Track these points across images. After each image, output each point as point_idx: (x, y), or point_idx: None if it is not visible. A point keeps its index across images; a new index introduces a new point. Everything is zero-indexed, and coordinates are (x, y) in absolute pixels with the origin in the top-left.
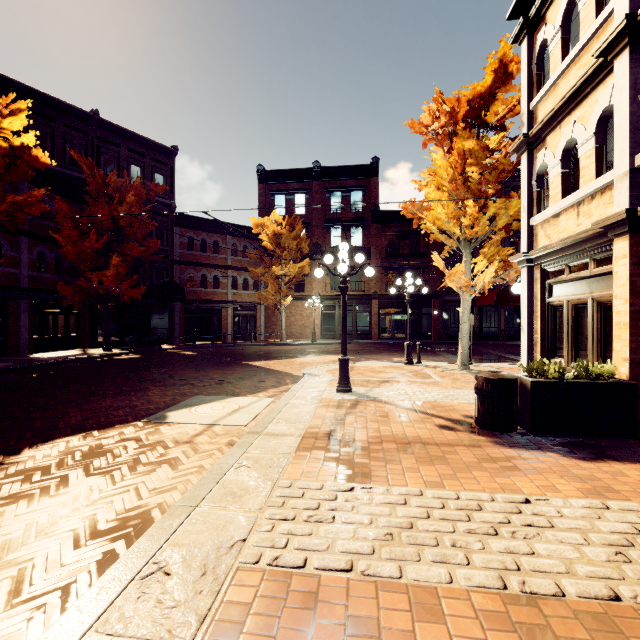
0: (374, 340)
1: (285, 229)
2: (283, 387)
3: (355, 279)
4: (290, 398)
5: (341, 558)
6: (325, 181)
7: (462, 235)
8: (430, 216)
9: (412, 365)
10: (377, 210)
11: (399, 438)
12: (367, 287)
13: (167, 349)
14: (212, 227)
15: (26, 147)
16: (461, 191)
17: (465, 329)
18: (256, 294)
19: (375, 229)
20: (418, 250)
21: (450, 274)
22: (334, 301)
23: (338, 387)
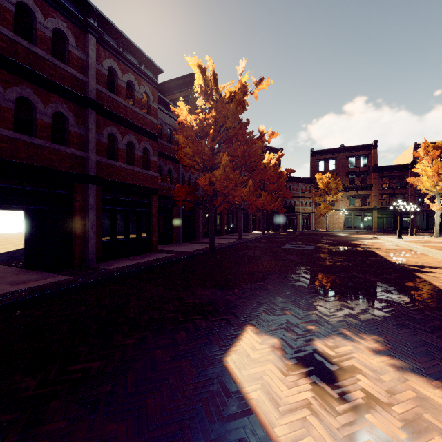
0: (374, 230)
1: (331, 179)
2: (375, 239)
3: (363, 200)
4: (387, 239)
5: (429, 245)
6: (346, 153)
7: (436, 192)
8: (422, 185)
9: (412, 236)
10: (376, 166)
11: (427, 242)
12: (370, 204)
13: (286, 232)
14: (293, 180)
15: (281, 171)
16: (436, 178)
17: (437, 223)
18: (314, 209)
19: (375, 175)
20: (400, 184)
21: (432, 206)
22: (351, 211)
23: (398, 238)
